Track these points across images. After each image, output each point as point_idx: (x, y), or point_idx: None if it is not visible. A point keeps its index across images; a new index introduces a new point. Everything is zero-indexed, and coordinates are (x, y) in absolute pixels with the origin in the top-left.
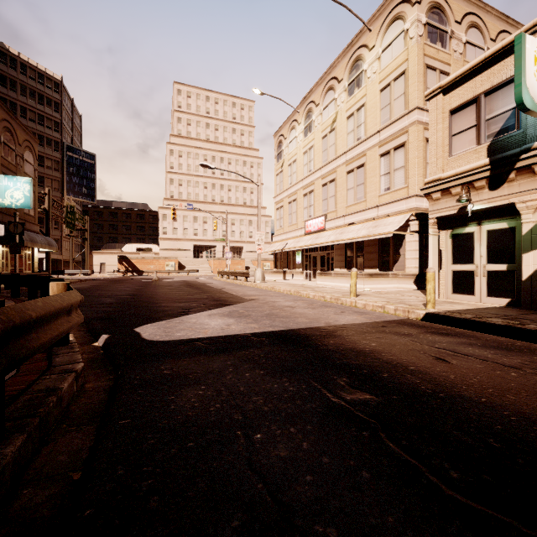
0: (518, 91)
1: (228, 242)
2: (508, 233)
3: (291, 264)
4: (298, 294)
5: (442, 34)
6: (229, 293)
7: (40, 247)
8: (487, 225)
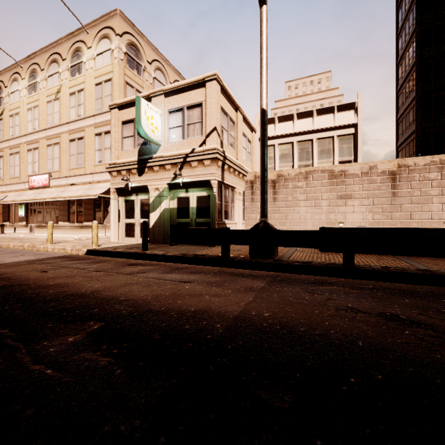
0: (137, 126)
1: None
2: (148, 202)
3: (13, 218)
4: None
5: (138, 66)
6: None
7: None
8: (140, 196)
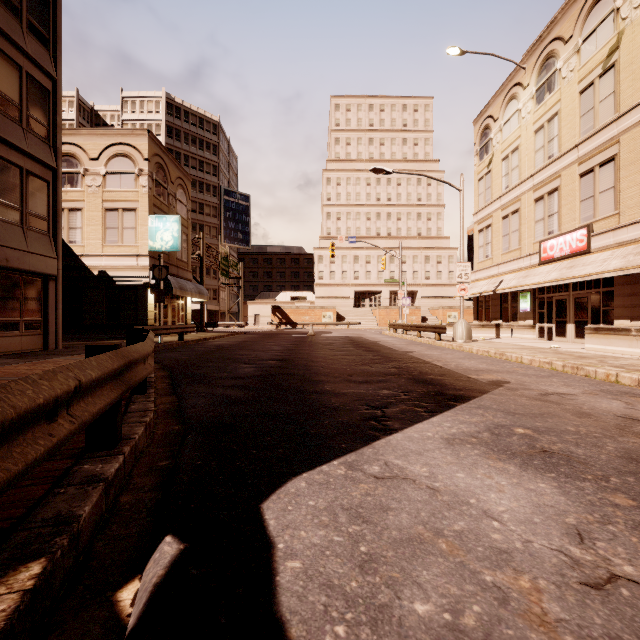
0: None
1: (405, 283)
2: None
3: (508, 314)
4: (577, 371)
5: None
6: (429, 362)
7: (190, 295)
8: None
